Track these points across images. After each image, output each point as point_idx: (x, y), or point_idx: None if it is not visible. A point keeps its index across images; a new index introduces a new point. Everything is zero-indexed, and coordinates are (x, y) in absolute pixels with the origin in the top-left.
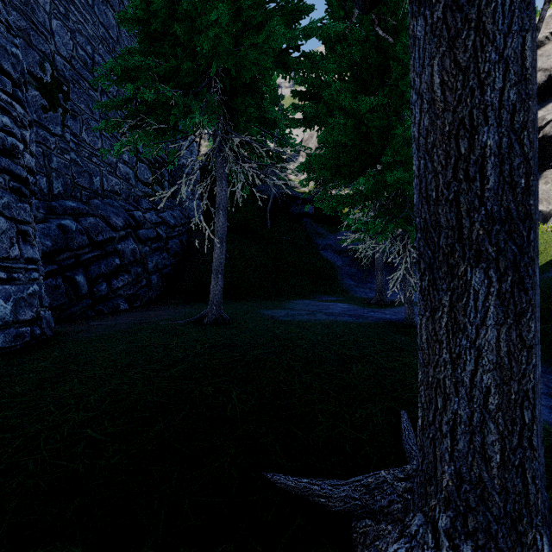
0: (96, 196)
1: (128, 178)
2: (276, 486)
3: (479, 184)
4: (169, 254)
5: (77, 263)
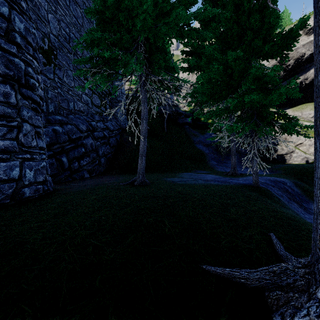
0: (71, 113)
1: (87, 103)
2: (210, 272)
3: None
4: (110, 146)
5: (62, 151)
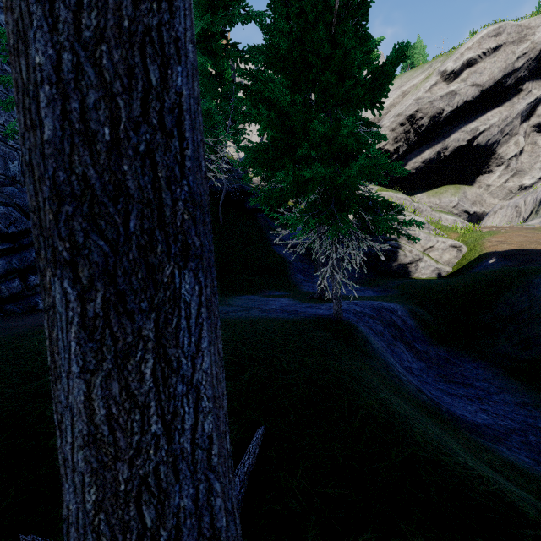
0: (12, 183)
1: None
2: None
3: (40, 133)
4: None
5: None
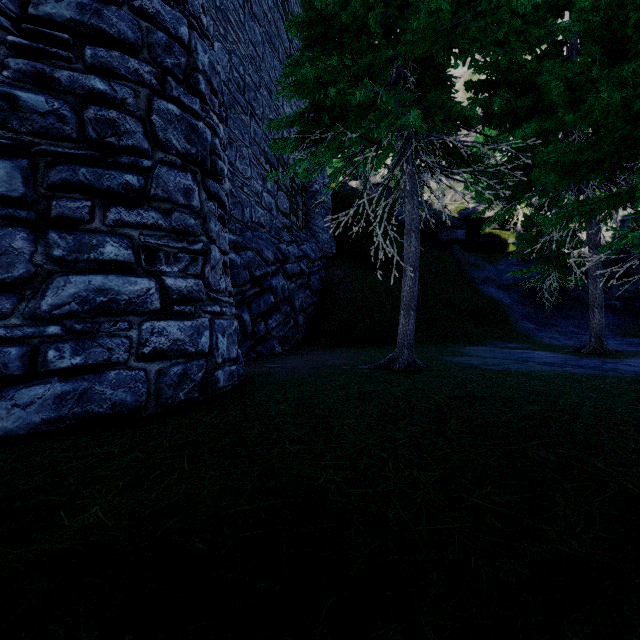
0: (246, 229)
1: (270, 209)
2: None
3: None
4: (311, 291)
5: (241, 300)
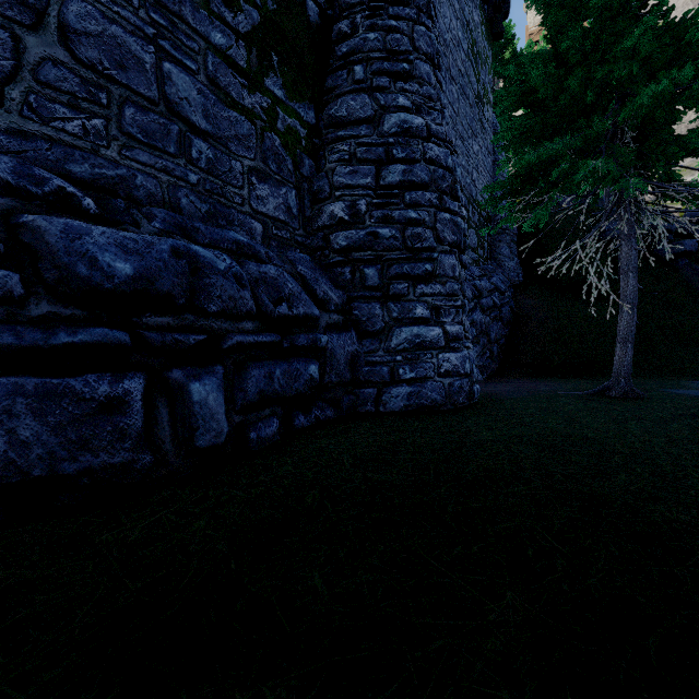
0: None
1: None
2: None
3: None
4: (502, 323)
5: None
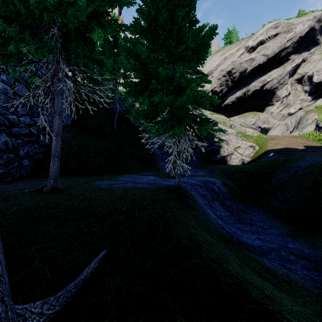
0: None
1: (6, 92)
2: None
3: None
4: (40, 145)
5: None
